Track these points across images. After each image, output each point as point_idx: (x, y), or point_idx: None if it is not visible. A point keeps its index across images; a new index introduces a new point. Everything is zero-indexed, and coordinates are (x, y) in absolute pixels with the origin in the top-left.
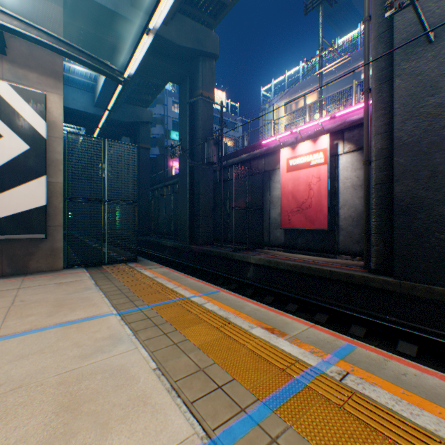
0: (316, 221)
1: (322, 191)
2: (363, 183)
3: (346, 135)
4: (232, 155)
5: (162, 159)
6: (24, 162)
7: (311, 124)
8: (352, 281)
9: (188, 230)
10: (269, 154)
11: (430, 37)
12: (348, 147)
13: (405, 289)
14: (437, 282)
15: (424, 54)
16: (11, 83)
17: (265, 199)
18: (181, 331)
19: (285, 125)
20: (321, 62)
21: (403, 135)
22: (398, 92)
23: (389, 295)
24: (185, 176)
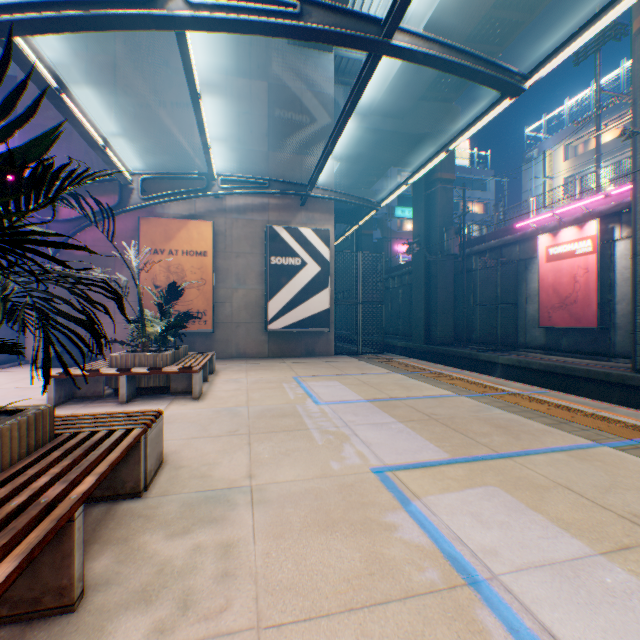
0: (582, 318)
1: (590, 284)
2: (630, 278)
3: (624, 218)
4: (477, 240)
5: (384, 243)
6: (317, 279)
7: (579, 203)
8: (609, 380)
9: (423, 328)
10: (524, 240)
11: None
12: (626, 232)
13: None
14: None
15: None
16: (311, 228)
17: (519, 292)
18: (440, 380)
19: (564, 178)
20: (598, 122)
21: None
22: None
23: None
24: (420, 269)
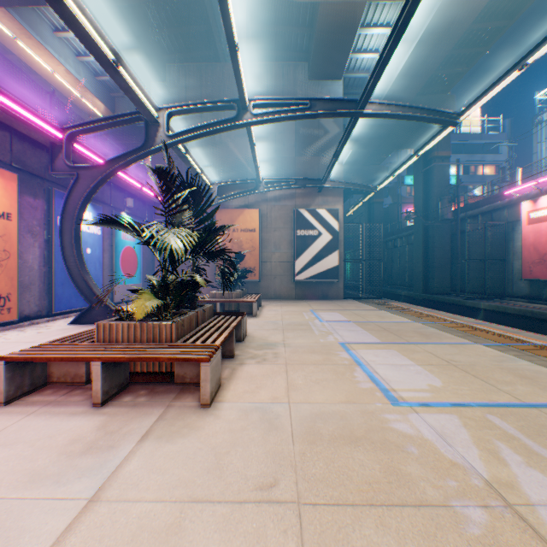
0: None
1: None
2: None
3: None
4: (471, 205)
5: (394, 208)
6: (329, 244)
7: None
8: None
9: (422, 280)
10: (511, 205)
11: None
12: None
13: None
14: None
15: None
16: (325, 209)
17: (506, 250)
18: (410, 315)
19: None
20: None
21: None
22: None
23: None
24: (419, 231)
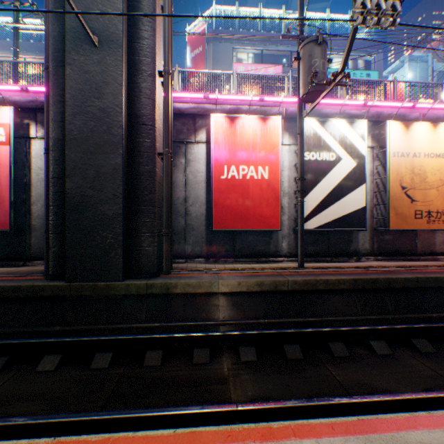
0: None
1: (5, 180)
2: (46, 176)
3: (42, 118)
4: None
5: None
6: None
7: None
8: (21, 295)
9: None
10: None
11: (94, 39)
12: (43, 132)
13: (76, 291)
14: (102, 278)
15: (92, 55)
16: None
17: None
18: None
19: None
20: (18, 15)
21: (75, 130)
22: (71, 81)
23: (62, 301)
24: None
